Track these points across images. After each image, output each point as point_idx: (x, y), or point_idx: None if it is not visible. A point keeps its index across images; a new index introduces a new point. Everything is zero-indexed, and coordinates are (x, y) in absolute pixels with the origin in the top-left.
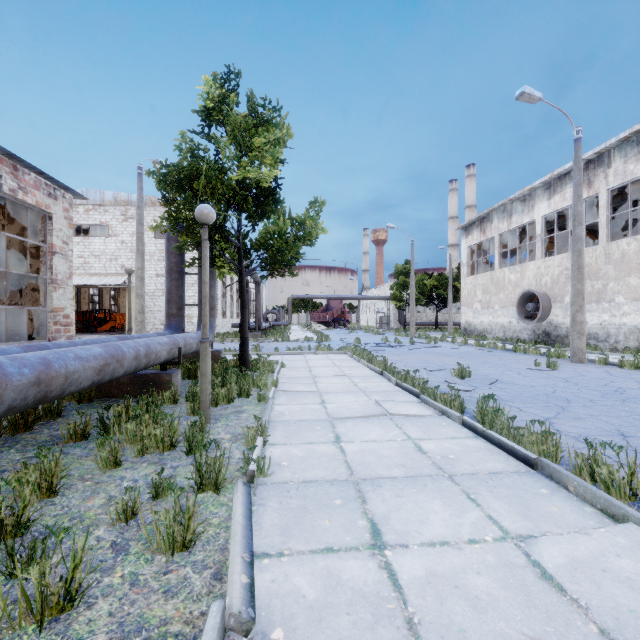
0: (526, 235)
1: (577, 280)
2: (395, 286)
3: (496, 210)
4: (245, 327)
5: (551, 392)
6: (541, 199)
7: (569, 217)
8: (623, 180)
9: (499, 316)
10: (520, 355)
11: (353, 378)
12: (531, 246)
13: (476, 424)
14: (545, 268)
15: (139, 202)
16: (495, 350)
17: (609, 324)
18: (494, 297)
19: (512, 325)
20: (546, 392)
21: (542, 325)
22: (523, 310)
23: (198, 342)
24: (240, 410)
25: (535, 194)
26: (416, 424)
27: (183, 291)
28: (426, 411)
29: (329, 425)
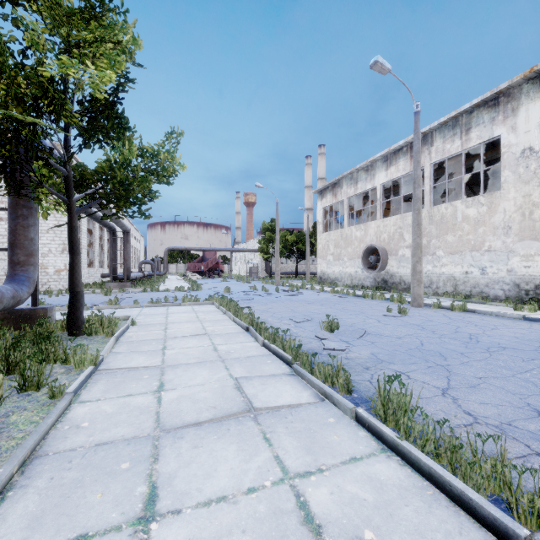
0: (367, 200)
1: (417, 235)
2: (263, 240)
3: (345, 177)
4: (76, 278)
5: (420, 344)
6: (380, 169)
7: (402, 185)
8: (442, 156)
9: (348, 266)
10: (369, 301)
11: (214, 338)
12: (371, 209)
13: (381, 427)
14: (383, 227)
15: None
16: (348, 296)
17: (432, 273)
18: (344, 250)
19: (358, 274)
20: (416, 345)
21: (381, 274)
22: (367, 261)
23: None
24: None
25: (376, 165)
26: (293, 427)
27: None
28: (303, 393)
29: (149, 453)
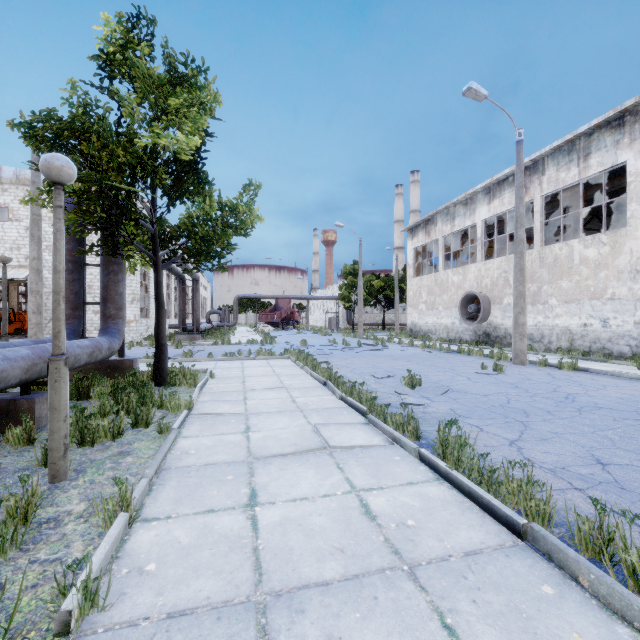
0: (467, 239)
1: (519, 282)
2: (344, 286)
3: (440, 213)
4: (162, 331)
5: (506, 402)
6: (482, 203)
7: (507, 221)
8: (556, 187)
9: (443, 317)
10: (465, 357)
11: (292, 391)
12: (471, 249)
13: (437, 461)
14: (485, 270)
15: (34, 177)
16: (441, 351)
17: (543, 325)
18: (438, 298)
19: (455, 326)
20: (501, 402)
21: (483, 326)
22: (465, 311)
23: (92, 352)
24: (126, 450)
25: (476, 198)
26: (362, 461)
27: (80, 286)
28: (375, 438)
29: (246, 471)
